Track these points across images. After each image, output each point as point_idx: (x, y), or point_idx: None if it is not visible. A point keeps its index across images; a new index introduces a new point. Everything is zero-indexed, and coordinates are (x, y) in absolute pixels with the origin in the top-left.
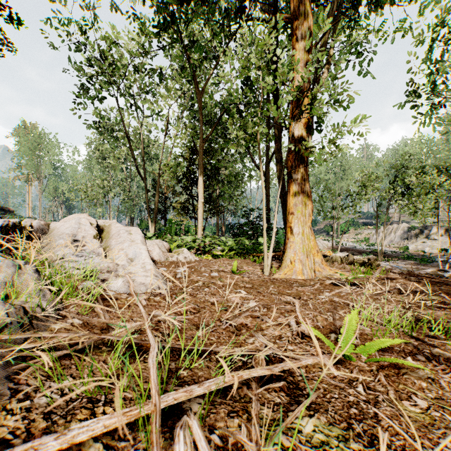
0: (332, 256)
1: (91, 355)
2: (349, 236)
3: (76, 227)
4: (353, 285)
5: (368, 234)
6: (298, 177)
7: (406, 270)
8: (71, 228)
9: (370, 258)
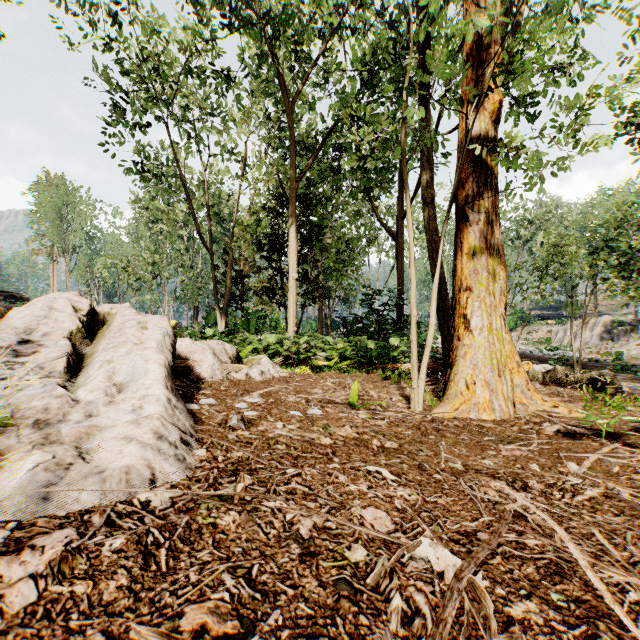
0: (528, 371)
1: None
2: (517, 335)
3: (42, 316)
4: (608, 436)
5: (548, 332)
6: (480, 217)
7: None
8: (32, 317)
9: (603, 375)
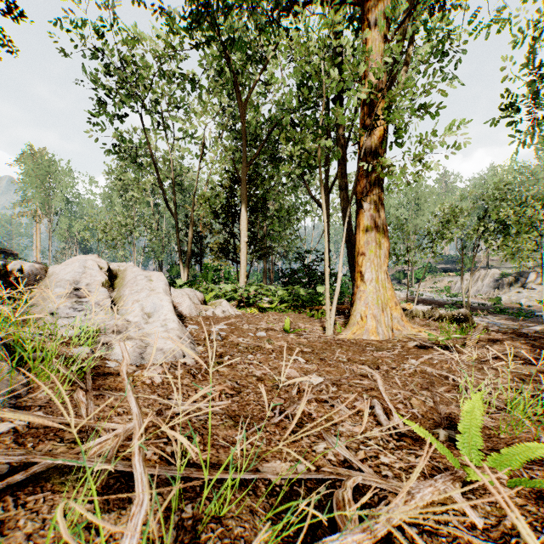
0: (412, 310)
1: (43, 491)
2: (425, 285)
3: (80, 272)
4: (445, 348)
5: (449, 282)
6: (370, 206)
7: (507, 327)
8: (73, 273)
9: (461, 312)
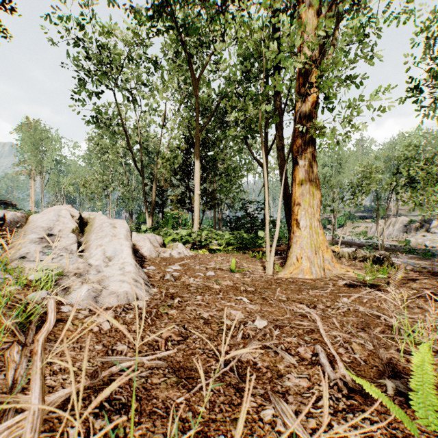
0: (339, 252)
1: None
2: (346, 229)
3: (54, 220)
4: (371, 286)
5: (366, 227)
6: (305, 163)
7: (420, 266)
8: (49, 221)
9: (382, 254)
